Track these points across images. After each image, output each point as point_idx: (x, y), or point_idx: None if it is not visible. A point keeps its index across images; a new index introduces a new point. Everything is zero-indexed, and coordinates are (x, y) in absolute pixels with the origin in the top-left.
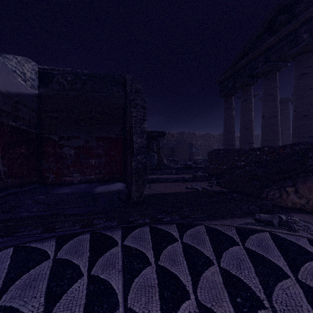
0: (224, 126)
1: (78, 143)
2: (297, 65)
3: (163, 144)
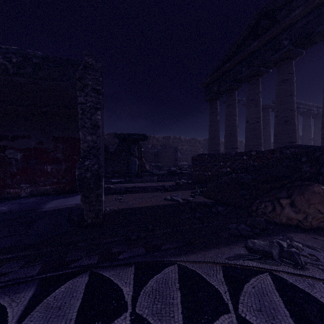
0: (209, 131)
1: (27, 144)
2: (278, 71)
3: (147, 149)
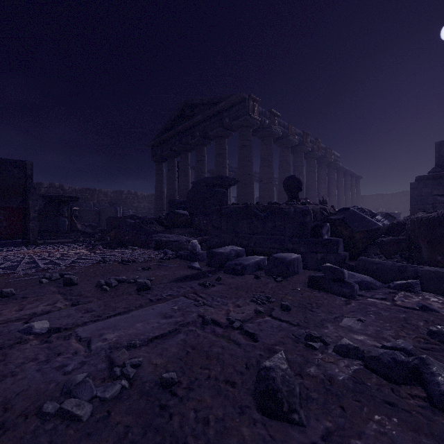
0: (155, 191)
1: None
2: (195, 152)
3: (88, 206)
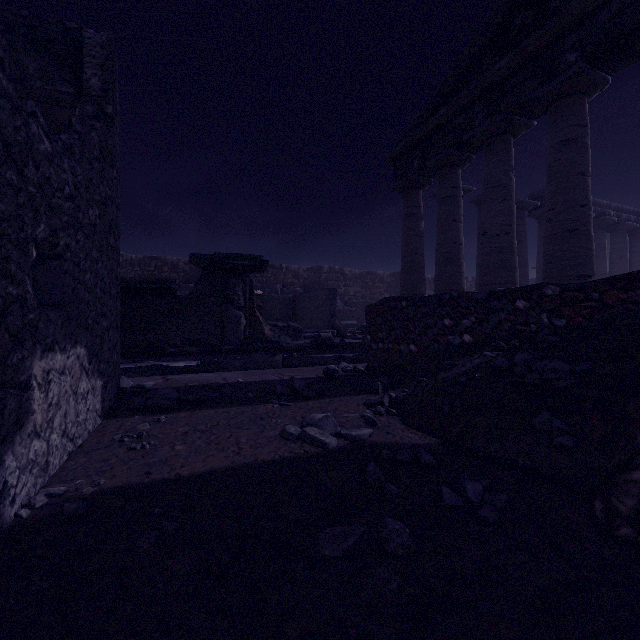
0: (403, 254)
1: None
2: (553, 121)
3: (273, 292)
